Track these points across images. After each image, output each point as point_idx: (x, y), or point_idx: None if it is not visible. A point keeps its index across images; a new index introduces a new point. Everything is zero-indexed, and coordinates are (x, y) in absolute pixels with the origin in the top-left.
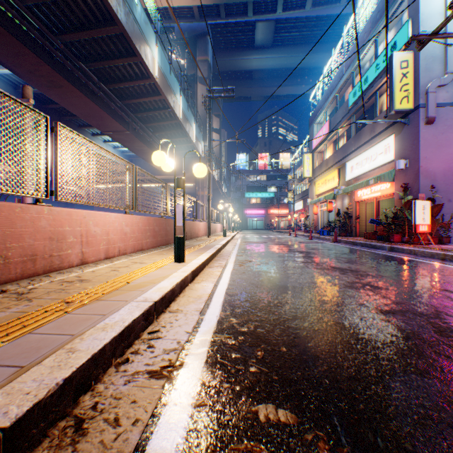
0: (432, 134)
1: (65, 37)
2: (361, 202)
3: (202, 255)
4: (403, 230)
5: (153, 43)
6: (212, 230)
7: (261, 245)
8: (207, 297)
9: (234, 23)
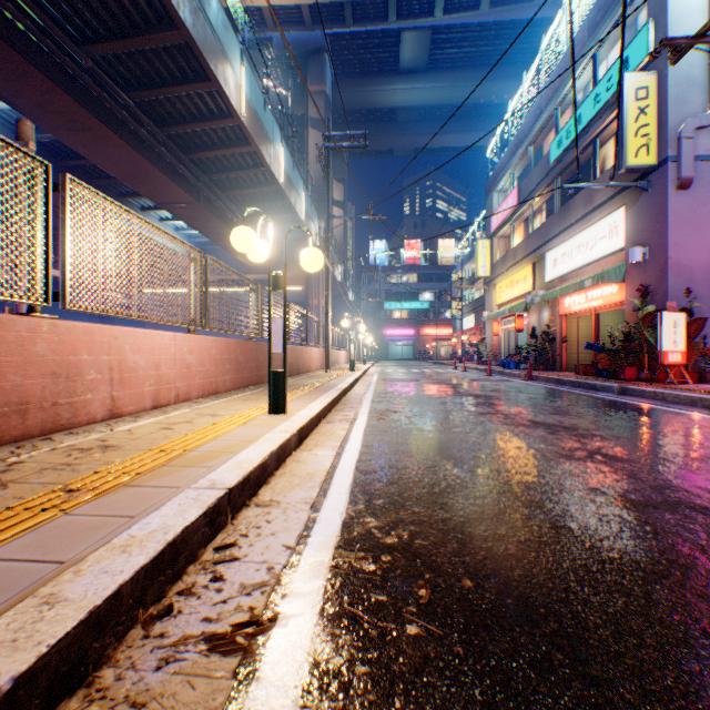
0: (688, 206)
1: (94, 49)
2: (569, 315)
3: (315, 401)
4: (641, 360)
5: (237, 60)
6: (332, 360)
7: (411, 385)
8: (323, 477)
9: (367, 33)
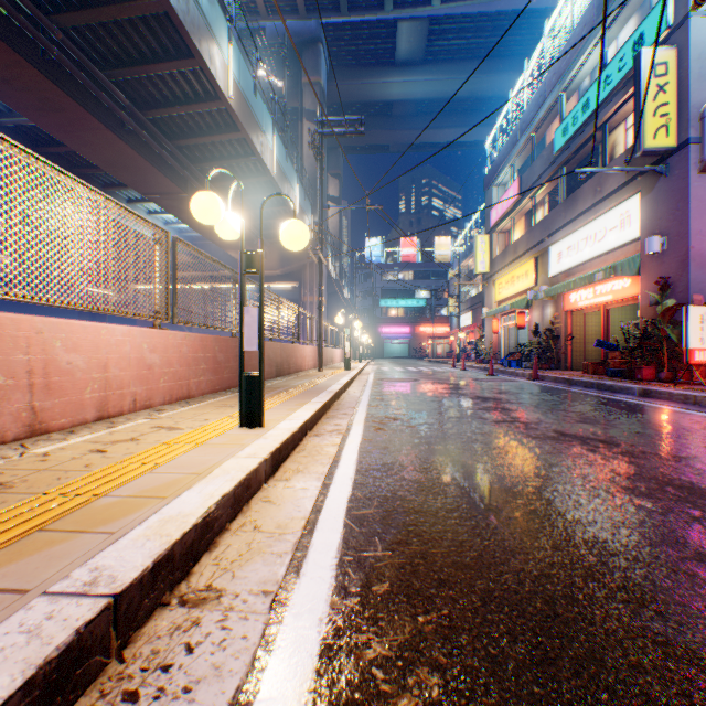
0: None
1: (65, 19)
2: (575, 312)
3: (301, 408)
4: (660, 359)
5: (224, 38)
6: (327, 359)
7: (410, 386)
8: (299, 531)
9: (363, 23)
